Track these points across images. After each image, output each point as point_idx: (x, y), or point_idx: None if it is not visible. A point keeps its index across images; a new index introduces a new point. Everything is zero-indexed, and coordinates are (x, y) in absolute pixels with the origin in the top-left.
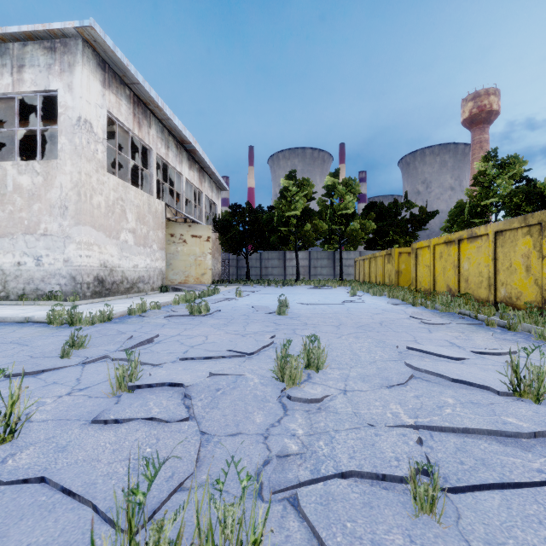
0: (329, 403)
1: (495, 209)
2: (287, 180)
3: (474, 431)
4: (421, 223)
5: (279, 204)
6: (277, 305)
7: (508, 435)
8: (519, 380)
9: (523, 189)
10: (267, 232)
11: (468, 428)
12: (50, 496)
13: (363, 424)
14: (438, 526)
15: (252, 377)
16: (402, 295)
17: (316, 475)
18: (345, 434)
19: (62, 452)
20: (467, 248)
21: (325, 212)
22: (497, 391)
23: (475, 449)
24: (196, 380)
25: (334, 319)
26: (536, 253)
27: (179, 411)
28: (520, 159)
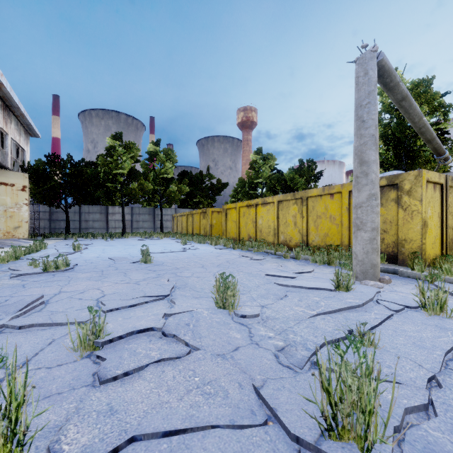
0: (266, 315)
1: (261, 186)
2: (114, 140)
3: (343, 309)
4: (219, 190)
5: (104, 161)
6: (144, 255)
7: (355, 307)
8: (338, 282)
9: (277, 176)
10: (92, 186)
11: (340, 308)
12: (168, 441)
13: (299, 319)
14: (376, 350)
15: (200, 310)
16: (224, 242)
17: (312, 351)
18: (298, 327)
19: (118, 413)
20: (261, 210)
21: (149, 174)
22: (331, 289)
23: (350, 316)
24: (159, 322)
25: (194, 262)
26: (299, 215)
27: (177, 348)
28: (273, 157)
